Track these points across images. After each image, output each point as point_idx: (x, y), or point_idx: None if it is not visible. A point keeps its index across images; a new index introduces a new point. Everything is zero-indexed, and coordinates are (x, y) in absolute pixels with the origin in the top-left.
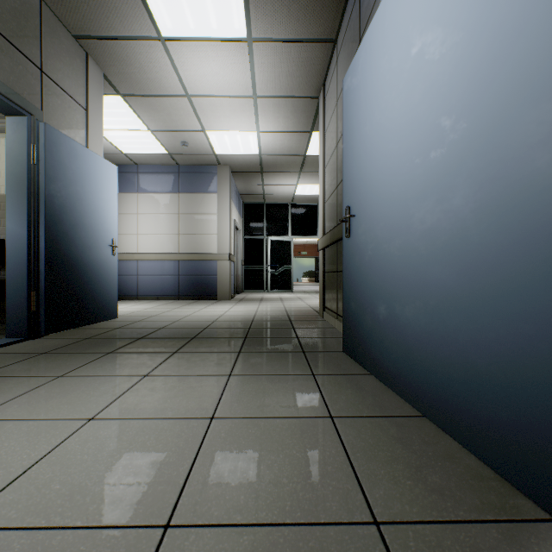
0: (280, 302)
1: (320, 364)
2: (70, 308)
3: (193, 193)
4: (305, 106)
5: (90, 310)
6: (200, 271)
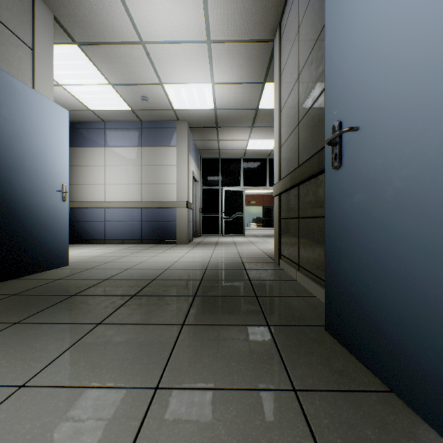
0: (234, 246)
1: (298, 357)
2: (4, 258)
3: (154, 147)
4: (259, 52)
5: (32, 258)
6: (161, 217)
